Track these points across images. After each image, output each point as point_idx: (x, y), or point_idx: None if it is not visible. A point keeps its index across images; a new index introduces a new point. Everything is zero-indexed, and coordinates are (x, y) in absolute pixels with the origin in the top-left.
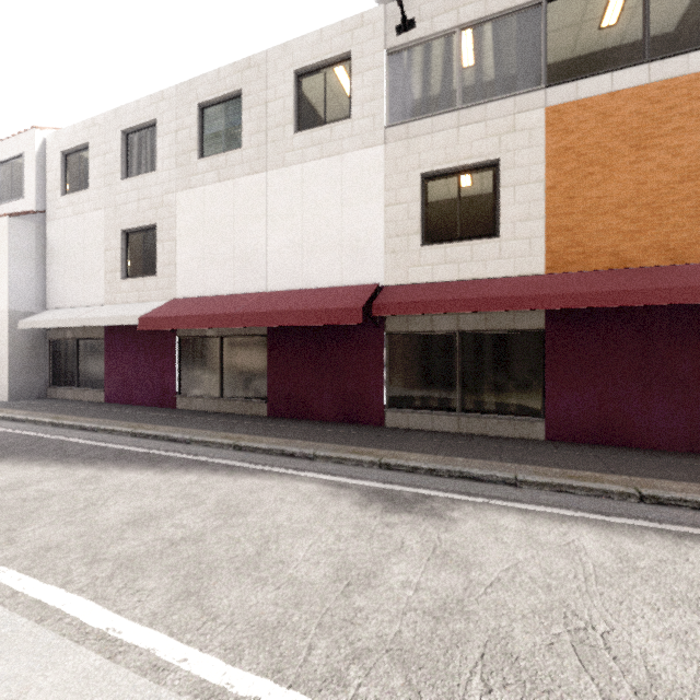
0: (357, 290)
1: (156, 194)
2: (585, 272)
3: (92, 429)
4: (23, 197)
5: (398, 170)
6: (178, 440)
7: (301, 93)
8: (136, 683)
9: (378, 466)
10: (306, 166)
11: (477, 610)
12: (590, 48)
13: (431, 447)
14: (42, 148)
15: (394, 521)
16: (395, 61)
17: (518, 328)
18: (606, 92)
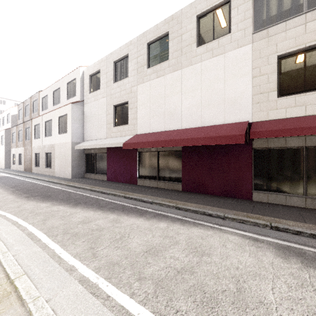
0: (235, 125)
1: (128, 87)
2: None
3: (106, 193)
4: (76, 95)
5: (261, 56)
6: (146, 201)
7: (200, 26)
8: None
9: (270, 227)
10: (203, 63)
11: None
12: None
13: (296, 217)
14: (82, 74)
15: None
16: None
17: None
18: None
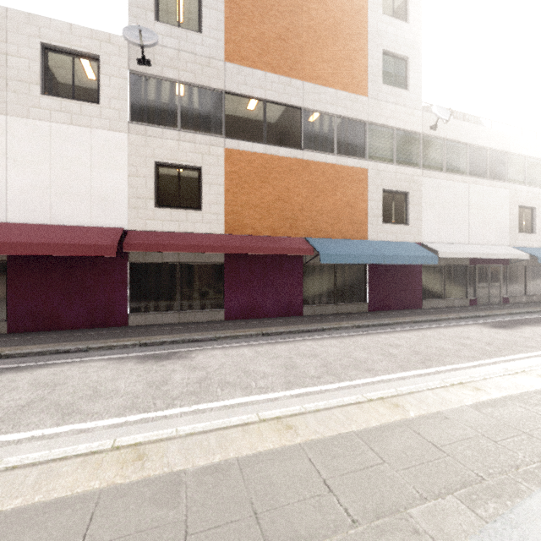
0: (107, 231)
1: None
2: (242, 236)
3: None
4: None
5: (139, 154)
6: None
7: (48, 63)
8: (78, 436)
9: (139, 345)
10: (55, 126)
11: (213, 377)
12: (244, 126)
13: (167, 332)
14: None
15: (164, 364)
16: (136, 80)
17: (212, 262)
18: (250, 151)
